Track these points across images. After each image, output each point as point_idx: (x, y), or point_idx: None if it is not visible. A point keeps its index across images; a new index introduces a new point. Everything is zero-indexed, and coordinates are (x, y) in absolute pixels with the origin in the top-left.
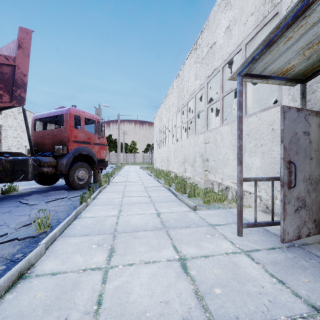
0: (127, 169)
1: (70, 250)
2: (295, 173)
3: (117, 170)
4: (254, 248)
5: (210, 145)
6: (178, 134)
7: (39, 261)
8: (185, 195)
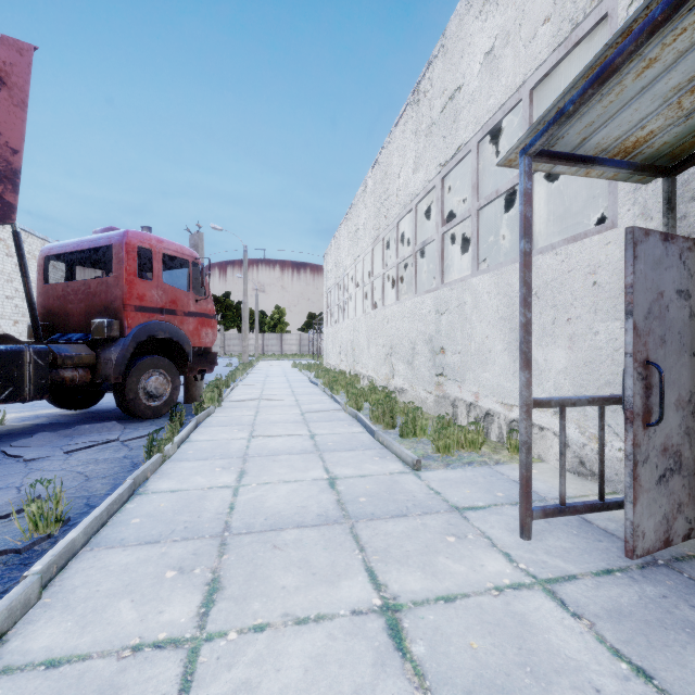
0: (263, 370)
1: (106, 587)
2: (661, 391)
3: (240, 371)
4: (563, 573)
5: (448, 318)
6: (376, 293)
7: (21, 623)
8: (393, 431)
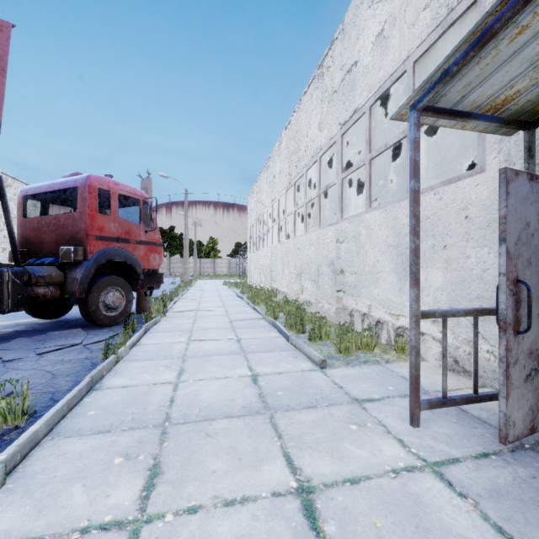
0: (200, 287)
1: (62, 472)
2: (529, 304)
3: (182, 288)
4: (447, 456)
5: (347, 246)
6: (288, 226)
7: None
8: (303, 336)
